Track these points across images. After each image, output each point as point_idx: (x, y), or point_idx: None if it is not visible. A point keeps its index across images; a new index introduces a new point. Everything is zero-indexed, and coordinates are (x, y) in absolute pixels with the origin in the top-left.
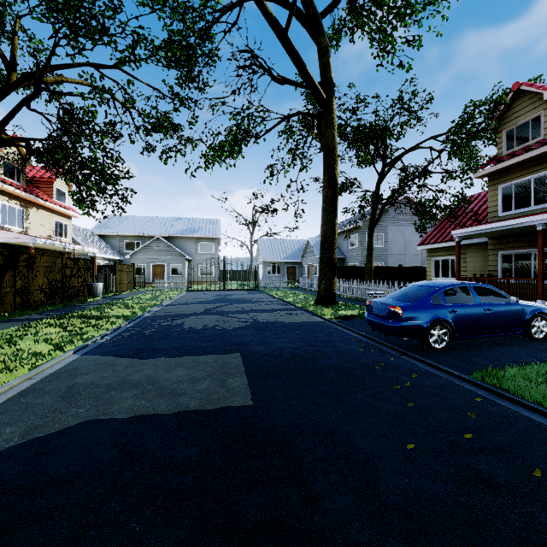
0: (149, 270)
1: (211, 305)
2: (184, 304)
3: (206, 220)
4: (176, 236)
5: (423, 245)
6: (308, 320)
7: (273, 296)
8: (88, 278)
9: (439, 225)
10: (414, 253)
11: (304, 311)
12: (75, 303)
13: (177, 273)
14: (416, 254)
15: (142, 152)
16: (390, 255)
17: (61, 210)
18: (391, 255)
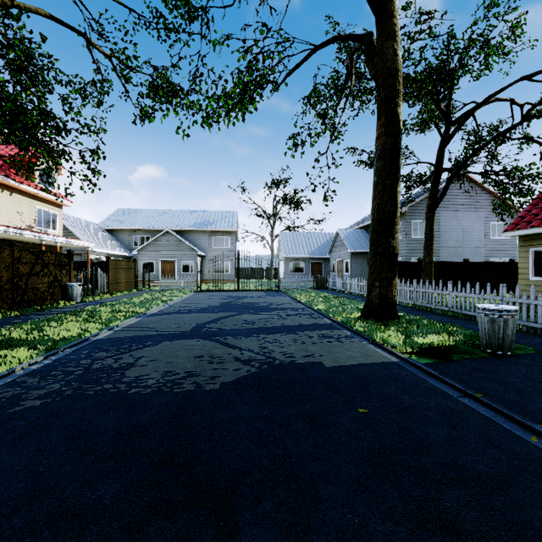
0: (157, 267)
1: (210, 316)
2: (174, 313)
3: (222, 212)
4: (188, 229)
5: (515, 230)
6: (369, 360)
7: (296, 300)
8: (62, 276)
9: (538, 201)
10: (474, 245)
11: (349, 331)
12: (29, 311)
13: (188, 270)
14: (477, 246)
15: (134, 121)
16: (443, 247)
17: (45, 196)
18: (445, 247)
